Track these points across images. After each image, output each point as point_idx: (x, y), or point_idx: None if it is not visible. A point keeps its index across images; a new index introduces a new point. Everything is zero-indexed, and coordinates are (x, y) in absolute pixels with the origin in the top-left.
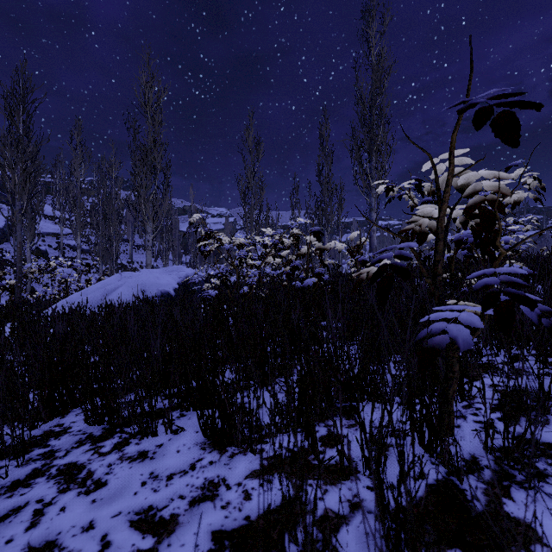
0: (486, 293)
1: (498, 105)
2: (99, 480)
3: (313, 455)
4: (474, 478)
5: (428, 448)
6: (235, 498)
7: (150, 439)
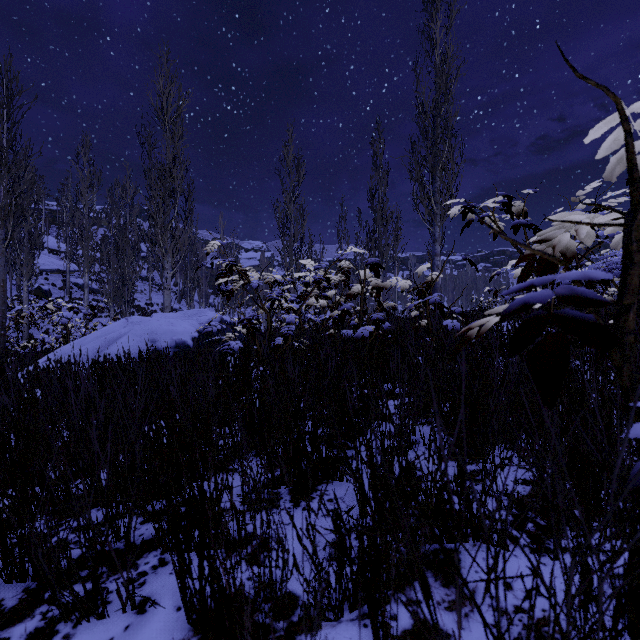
0: None
1: None
2: None
3: None
4: None
5: None
6: None
7: (93, 625)
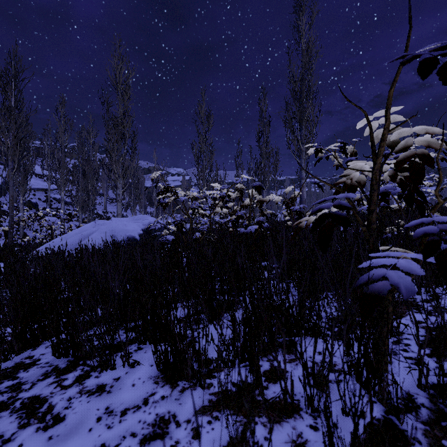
0: (426, 241)
1: (443, 55)
2: (58, 415)
3: (258, 391)
4: (413, 417)
5: (365, 386)
6: (184, 436)
7: (109, 372)
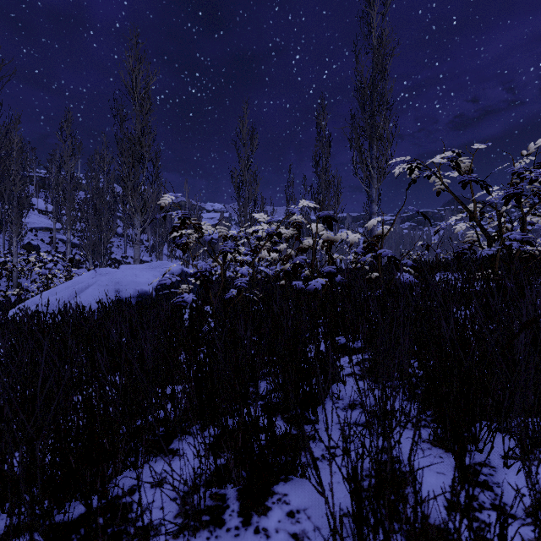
0: None
1: None
2: None
3: None
4: None
5: None
6: None
7: None
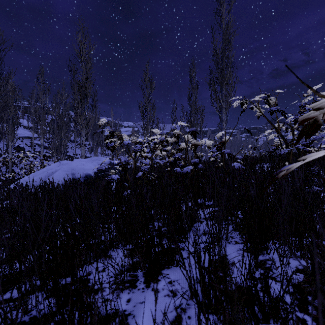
0: None
1: None
2: None
3: None
4: None
5: None
6: None
7: None
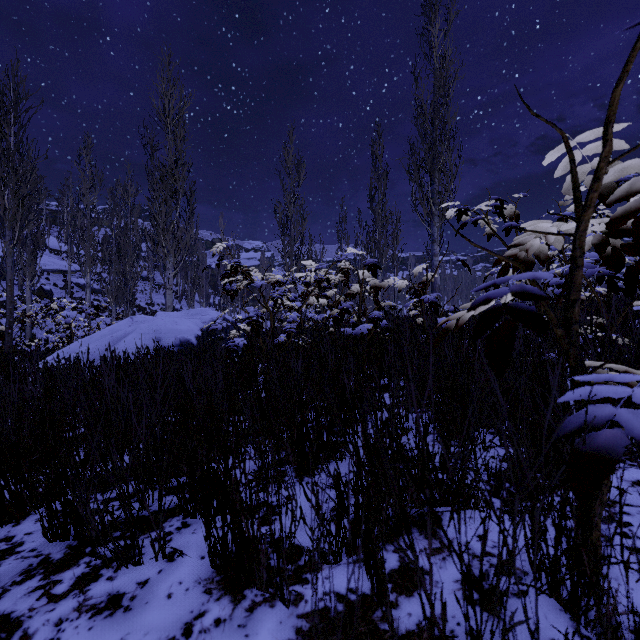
0: None
1: None
2: None
3: (380, 611)
4: None
5: (568, 605)
6: None
7: (131, 570)
